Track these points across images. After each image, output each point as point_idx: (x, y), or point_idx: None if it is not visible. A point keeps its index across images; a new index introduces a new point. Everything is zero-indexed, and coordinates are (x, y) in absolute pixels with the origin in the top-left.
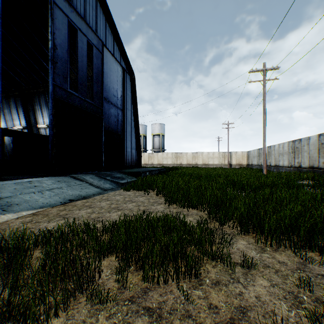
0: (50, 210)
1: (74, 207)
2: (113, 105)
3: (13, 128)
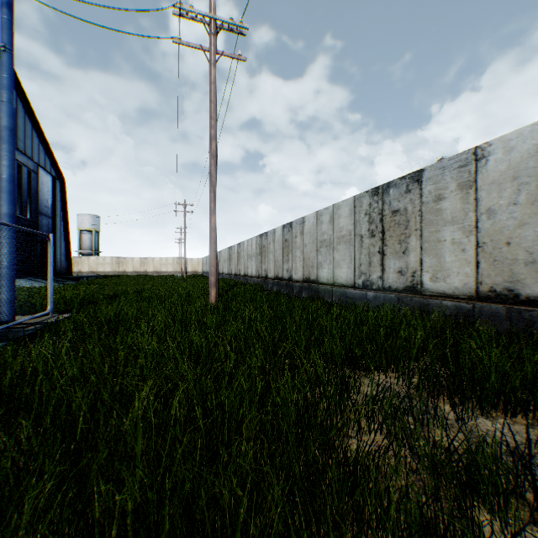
0: None
1: None
2: (45, 215)
3: None
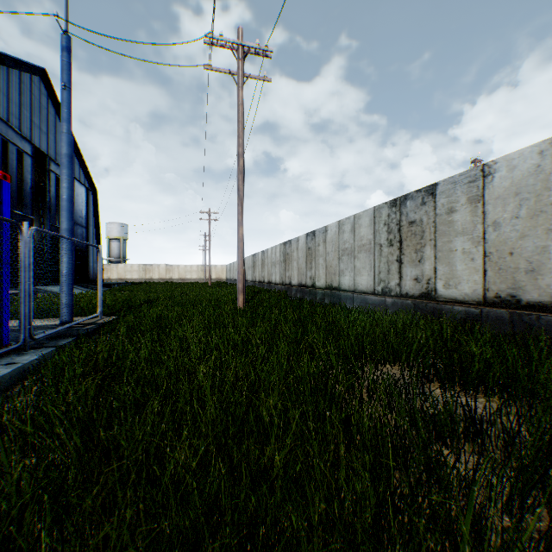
0: None
1: None
2: (80, 225)
3: None
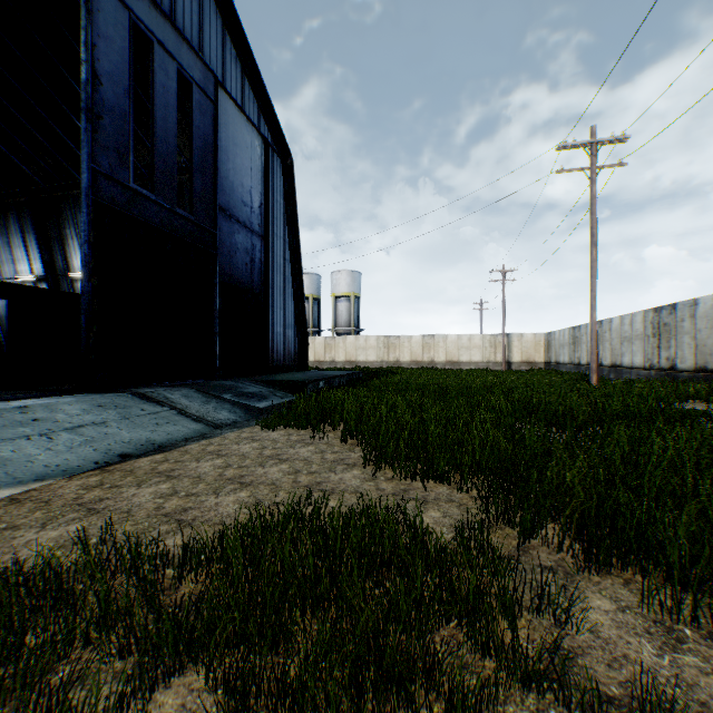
0: (62, 488)
1: (127, 478)
2: (241, 224)
3: (15, 279)
